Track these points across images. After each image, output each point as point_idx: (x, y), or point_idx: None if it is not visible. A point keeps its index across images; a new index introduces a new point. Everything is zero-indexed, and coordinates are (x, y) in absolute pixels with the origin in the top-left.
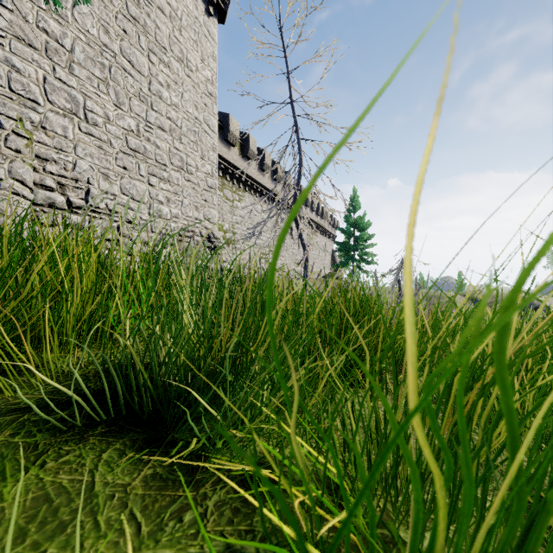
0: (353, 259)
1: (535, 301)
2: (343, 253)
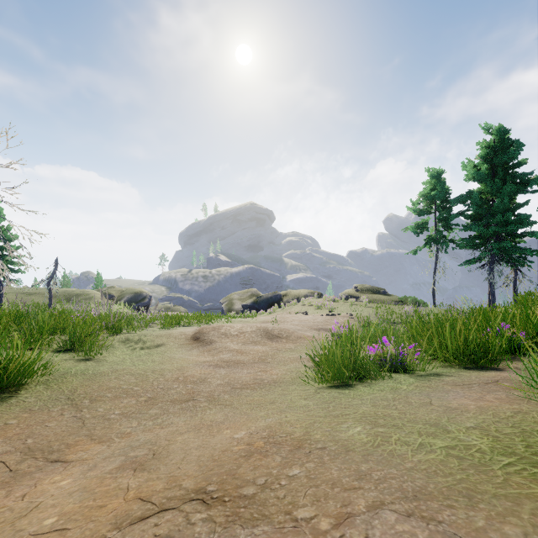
0: None
1: (144, 293)
2: None
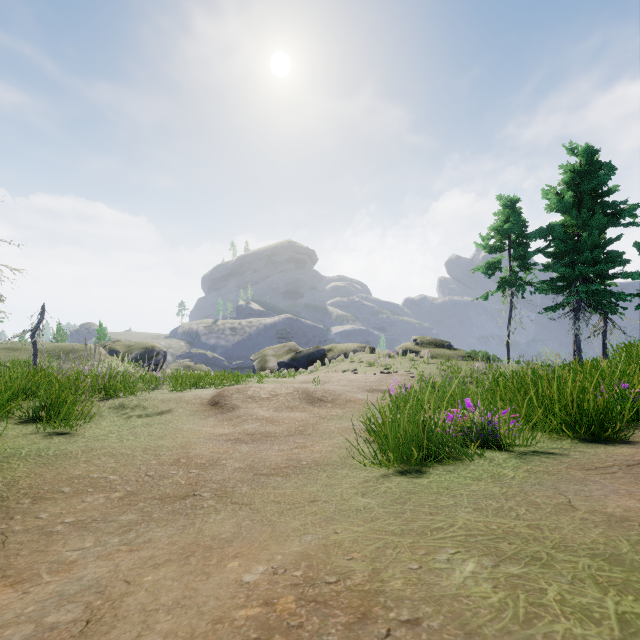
0: None
1: (157, 348)
2: None
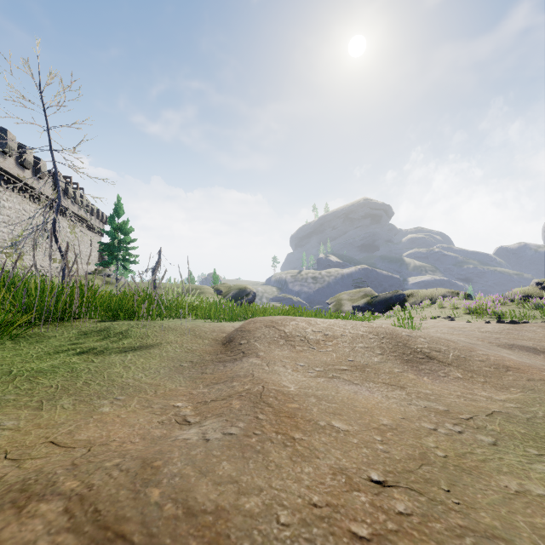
0: (117, 259)
1: (248, 289)
2: (108, 253)
